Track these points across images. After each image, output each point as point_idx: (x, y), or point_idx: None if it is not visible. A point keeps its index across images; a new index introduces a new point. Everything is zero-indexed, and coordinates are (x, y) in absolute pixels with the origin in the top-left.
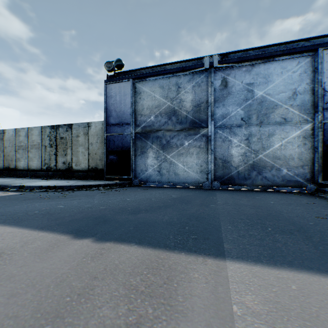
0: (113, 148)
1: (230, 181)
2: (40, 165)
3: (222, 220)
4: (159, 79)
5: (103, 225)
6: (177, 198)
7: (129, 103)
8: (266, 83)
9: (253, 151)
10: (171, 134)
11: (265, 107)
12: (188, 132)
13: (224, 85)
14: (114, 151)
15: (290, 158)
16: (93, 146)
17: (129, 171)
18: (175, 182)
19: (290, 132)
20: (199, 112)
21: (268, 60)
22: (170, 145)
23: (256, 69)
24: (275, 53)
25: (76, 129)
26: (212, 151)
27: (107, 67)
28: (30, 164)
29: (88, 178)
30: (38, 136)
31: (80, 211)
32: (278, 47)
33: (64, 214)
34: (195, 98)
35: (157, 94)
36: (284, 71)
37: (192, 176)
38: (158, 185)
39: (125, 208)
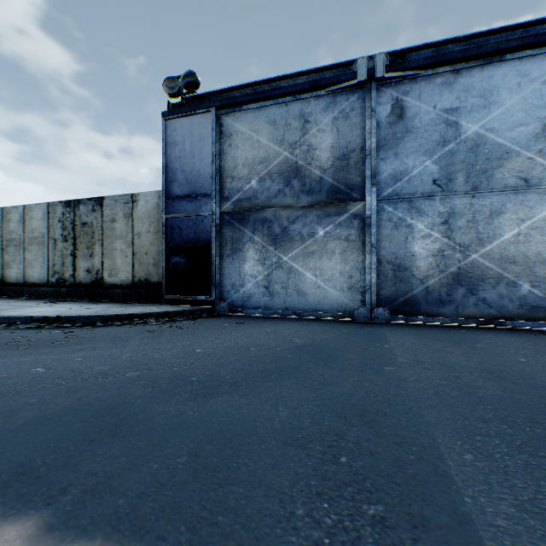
0: (178, 243)
1: (410, 307)
2: (46, 276)
3: (432, 422)
4: (267, 106)
5: (106, 445)
6: (304, 347)
7: (209, 155)
8: (485, 108)
9: (458, 247)
10: (291, 214)
11: (484, 156)
12: (324, 210)
13: (397, 114)
14: (180, 249)
15: (537, 260)
16: (142, 240)
17: (209, 287)
18: (299, 309)
19: (538, 208)
20: (347, 170)
21: (489, 61)
22: (288, 235)
23: (464, 81)
24: (505, 44)
25: (111, 208)
26: (373, 247)
27: (169, 89)
28: (28, 273)
29: (132, 299)
30: (42, 221)
31: (72, 388)
32: (509, 35)
33: (29, 397)
34: (337, 141)
35: (263, 136)
36: (523, 81)
37: (333, 297)
38: (265, 314)
39: (185, 378)
